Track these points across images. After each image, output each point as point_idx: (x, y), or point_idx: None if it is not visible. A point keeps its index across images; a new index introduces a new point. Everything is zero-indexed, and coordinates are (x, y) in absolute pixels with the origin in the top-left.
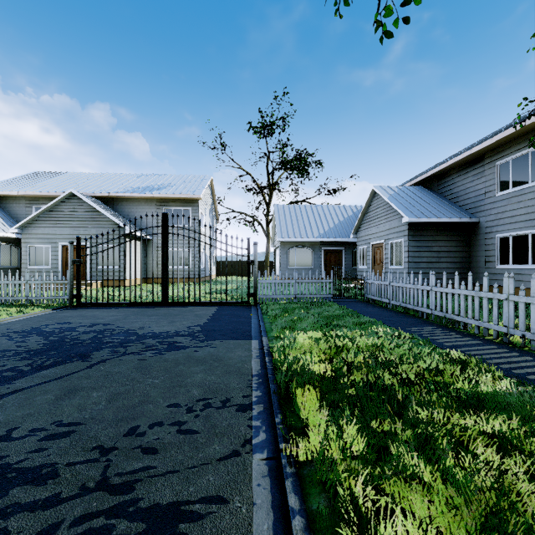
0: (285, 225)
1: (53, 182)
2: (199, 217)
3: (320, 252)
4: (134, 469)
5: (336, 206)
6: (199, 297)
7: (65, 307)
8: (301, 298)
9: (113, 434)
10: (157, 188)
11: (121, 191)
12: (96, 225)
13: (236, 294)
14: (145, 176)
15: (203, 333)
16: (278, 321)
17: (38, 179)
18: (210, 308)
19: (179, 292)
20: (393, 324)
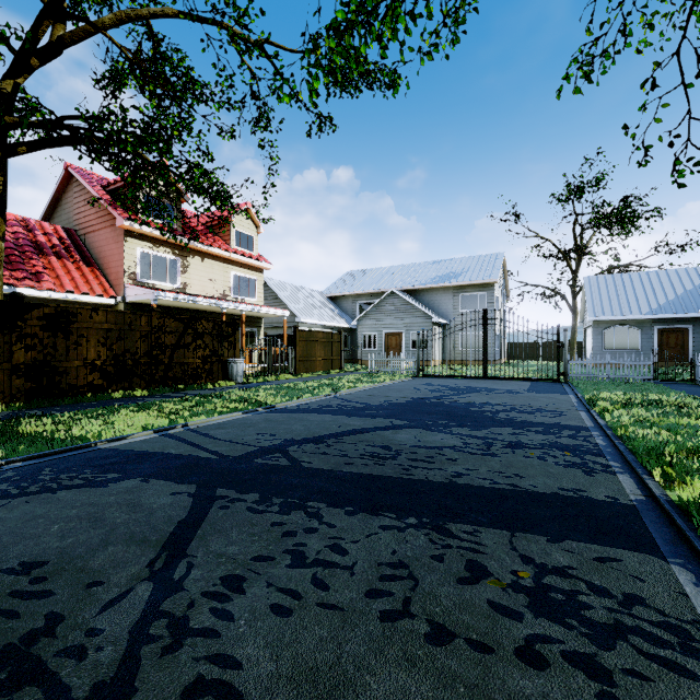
0: (599, 301)
1: (367, 280)
2: (494, 300)
3: (651, 332)
4: (538, 407)
5: (681, 269)
6: (513, 373)
7: (415, 377)
8: (615, 379)
9: (523, 404)
10: (453, 276)
11: (423, 283)
12: (409, 315)
13: (543, 374)
14: (436, 264)
15: (532, 391)
16: (589, 388)
17: (355, 279)
18: (524, 382)
19: (488, 371)
20: (696, 394)
